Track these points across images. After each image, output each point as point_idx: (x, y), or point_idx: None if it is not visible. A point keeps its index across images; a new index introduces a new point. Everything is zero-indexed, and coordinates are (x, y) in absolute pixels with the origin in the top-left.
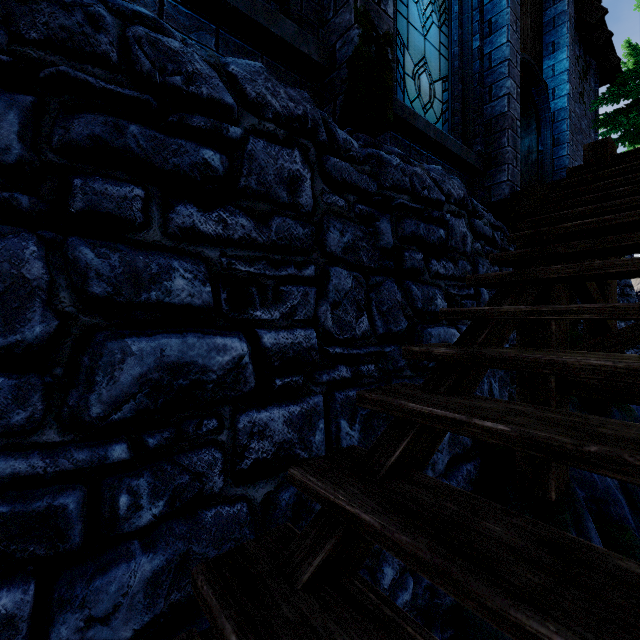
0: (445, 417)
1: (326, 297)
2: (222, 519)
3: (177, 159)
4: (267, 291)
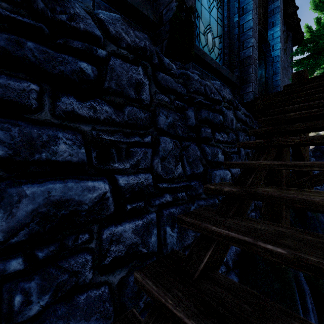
0: (238, 238)
1: (158, 154)
2: (91, 299)
3: (62, 67)
4: (122, 151)
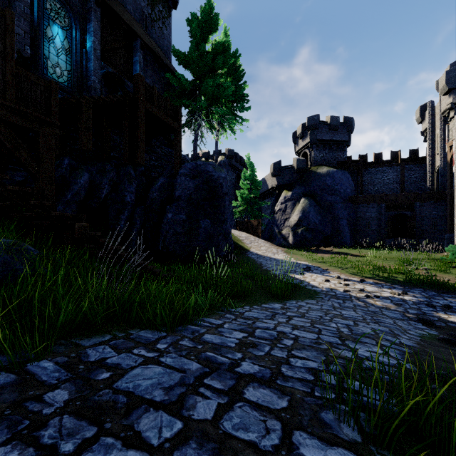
0: None
1: None
2: None
3: None
4: None
